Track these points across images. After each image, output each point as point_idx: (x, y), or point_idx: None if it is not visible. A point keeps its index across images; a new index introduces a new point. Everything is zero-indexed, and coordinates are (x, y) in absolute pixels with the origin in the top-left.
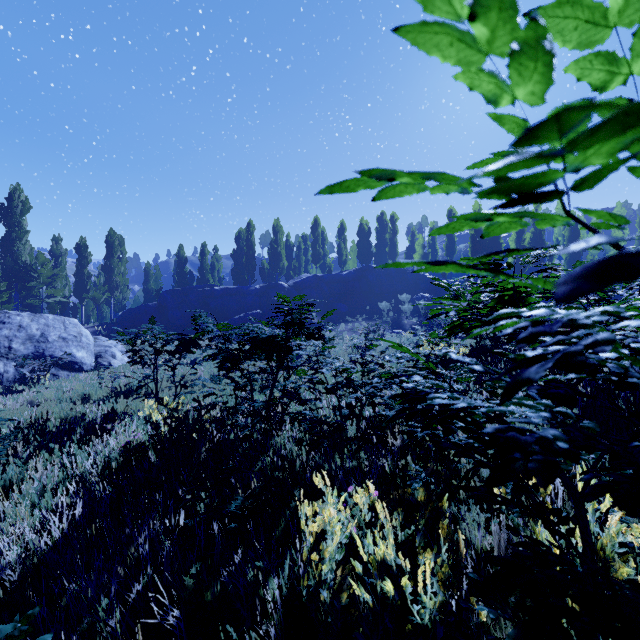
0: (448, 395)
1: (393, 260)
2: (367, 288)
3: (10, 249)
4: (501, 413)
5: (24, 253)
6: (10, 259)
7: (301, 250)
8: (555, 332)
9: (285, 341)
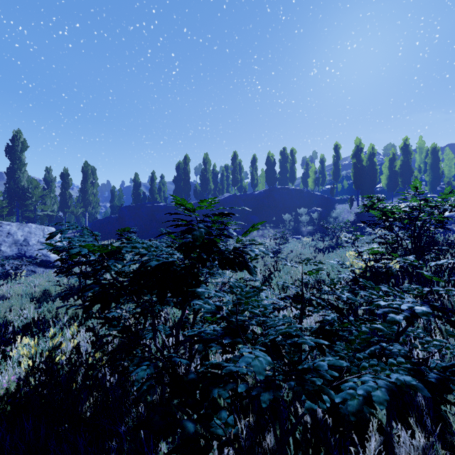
0: None
1: (292, 183)
2: (273, 204)
3: (13, 176)
4: None
5: (23, 179)
6: (13, 184)
7: (224, 176)
8: None
9: (186, 272)
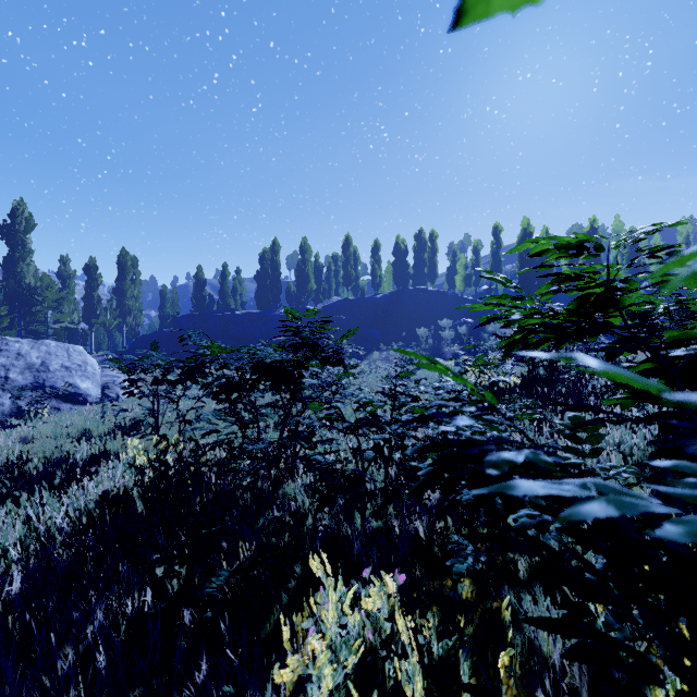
0: (526, 456)
1: (432, 282)
2: (404, 313)
3: (13, 270)
4: (588, 469)
5: (28, 275)
6: (13, 281)
7: (331, 271)
8: (675, 346)
9: (294, 367)
